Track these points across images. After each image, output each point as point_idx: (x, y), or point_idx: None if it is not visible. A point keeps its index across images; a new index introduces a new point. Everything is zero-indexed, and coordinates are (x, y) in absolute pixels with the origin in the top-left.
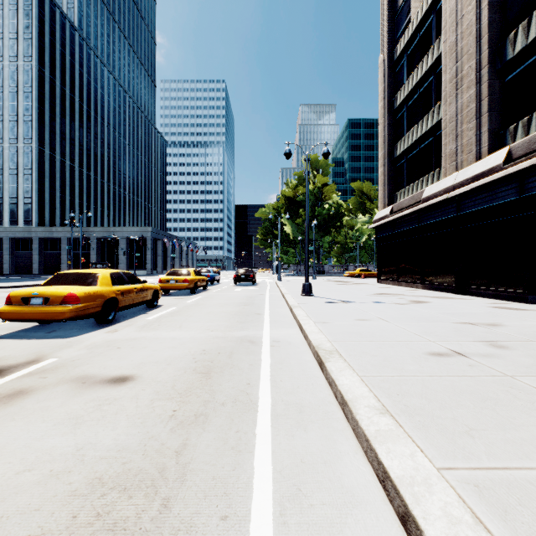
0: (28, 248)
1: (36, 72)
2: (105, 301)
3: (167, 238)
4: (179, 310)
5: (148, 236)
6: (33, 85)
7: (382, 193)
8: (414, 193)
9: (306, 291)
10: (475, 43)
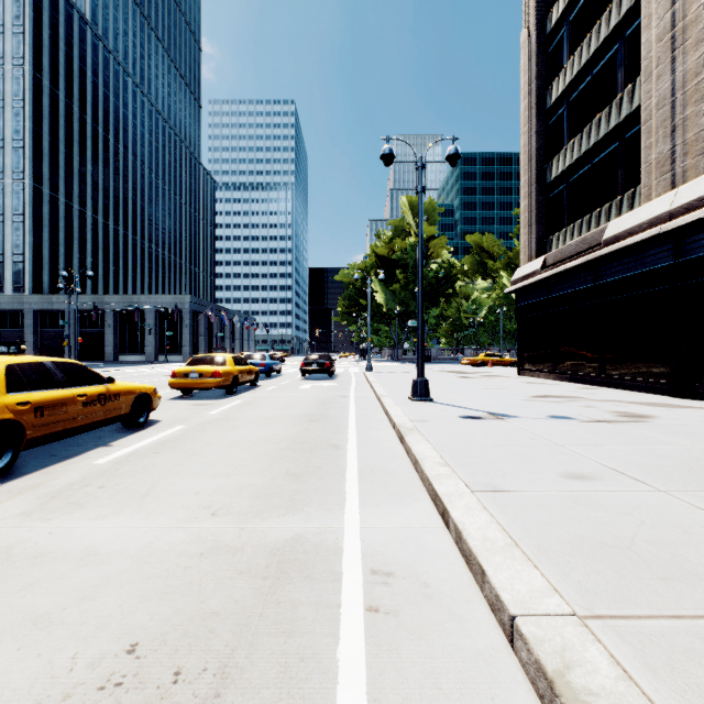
0: (18, 324)
1: (30, 80)
2: None
3: (213, 310)
4: (182, 434)
5: (186, 308)
6: (26, 97)
7: (526, 239)
8: (584, 233)
9: (419, 392)
10: None
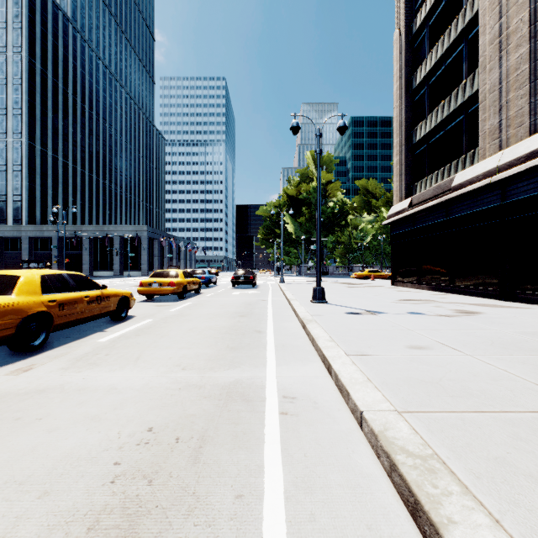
0: (17, 248)
1: (26, 63)
2: (24, 317)
3: (164, 237)
4: (152, 324)
5: (144, 235)
6: (23, 76)
7: (398, 185)
8: (439, 181)
9: (317, 296)
10: None
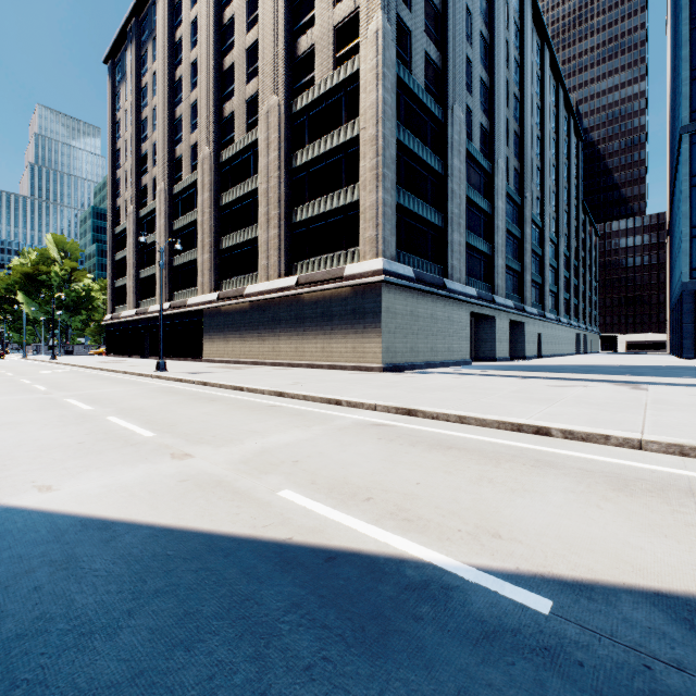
0: None
1: None
2: None
3: None
4: None
5: None
6: None
7: (109, 305)
8: (122, 311)
9: (53, 358)
10: (133, 266)
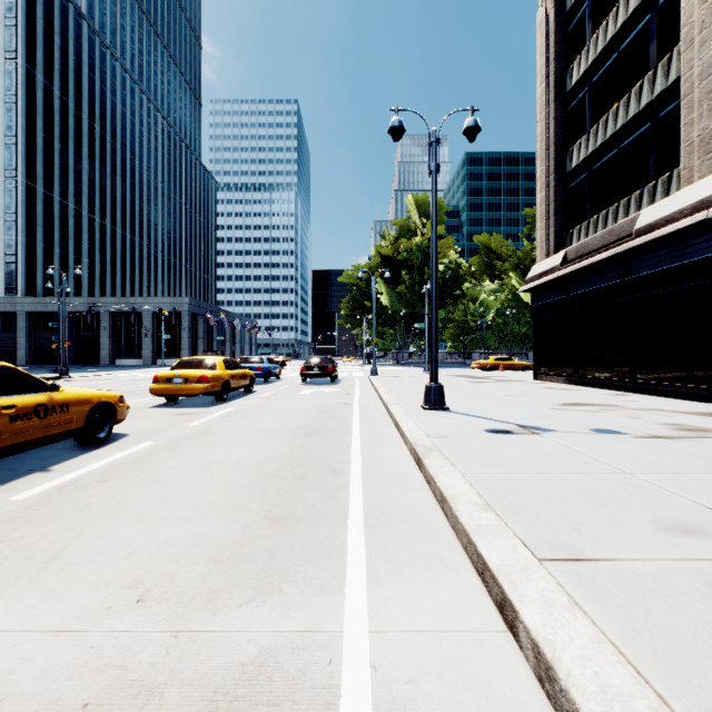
0: (11, 327)
1: (23, 74)
2: None
3: (212, 312)
4: (146, 454)
5: (184, 310)
6: (19, 92)
7: (543, 233)
8: (610, 225)
9: (432, 399)
10: None
